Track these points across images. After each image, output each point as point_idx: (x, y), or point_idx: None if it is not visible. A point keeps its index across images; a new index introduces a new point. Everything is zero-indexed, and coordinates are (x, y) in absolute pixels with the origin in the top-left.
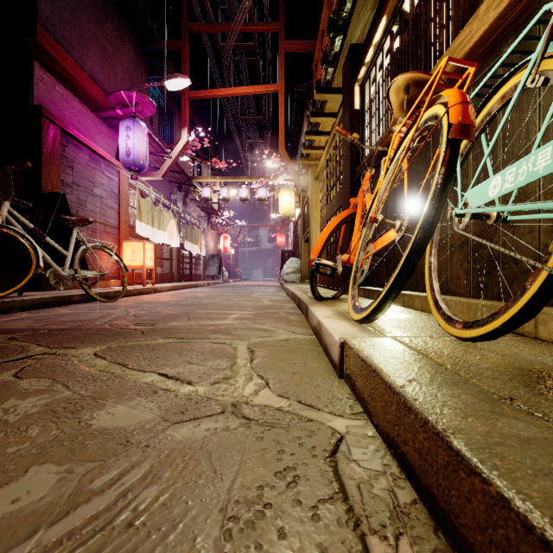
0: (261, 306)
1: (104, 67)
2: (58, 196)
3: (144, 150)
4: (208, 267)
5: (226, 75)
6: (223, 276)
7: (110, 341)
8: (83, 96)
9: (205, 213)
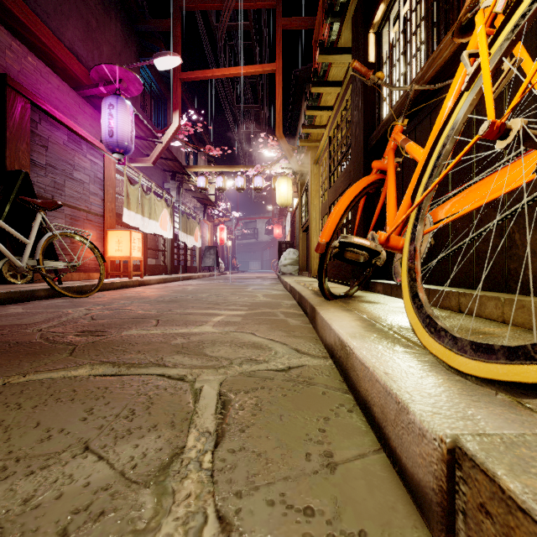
0: (254, 303)
1: (86, 42)
2: (19, 174)
3: (129, 131)
4: (204, 259)
5: (221, 58)
6: (219, 268)
7: (1, 372)
8: (62, 72)
9: (201, 204)
